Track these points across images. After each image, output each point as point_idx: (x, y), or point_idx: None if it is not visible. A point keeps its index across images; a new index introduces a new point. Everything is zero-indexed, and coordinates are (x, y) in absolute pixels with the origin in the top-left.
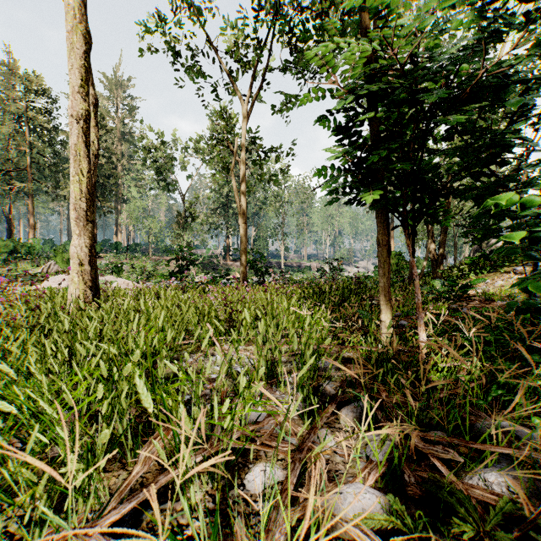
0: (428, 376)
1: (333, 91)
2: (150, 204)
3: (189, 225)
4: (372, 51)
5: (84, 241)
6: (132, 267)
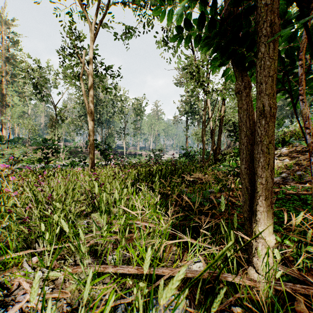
0: None
1: None
2: (29, 110)
3: (59, 125)
4: None
5: None
6: (2, 154)
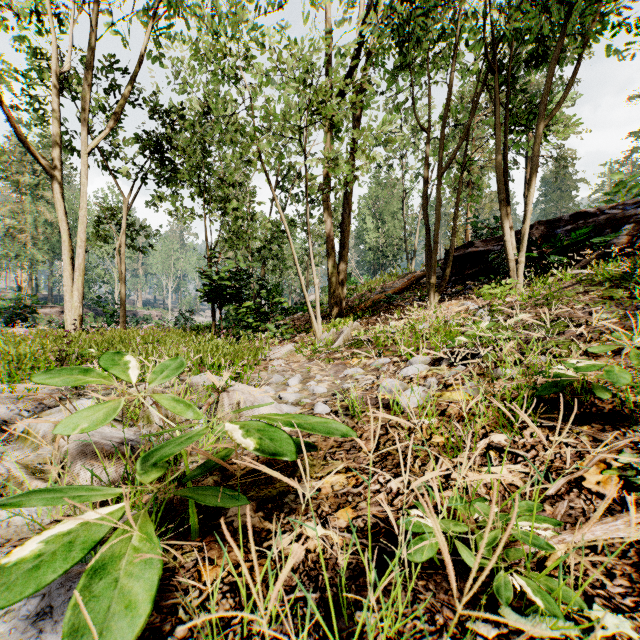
0: None
1: (200, 272)
2: None
3: None
4: (210, 265)
5: (81, 305)
6: None
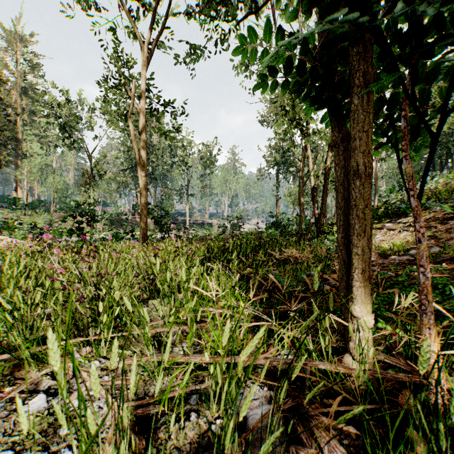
0: (453, 428)
1: None
2: (54, 161)
3: (96, 183)
4: None
5: None
6: (20, 223)
